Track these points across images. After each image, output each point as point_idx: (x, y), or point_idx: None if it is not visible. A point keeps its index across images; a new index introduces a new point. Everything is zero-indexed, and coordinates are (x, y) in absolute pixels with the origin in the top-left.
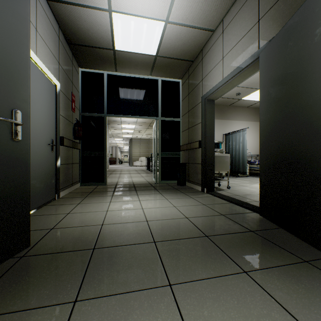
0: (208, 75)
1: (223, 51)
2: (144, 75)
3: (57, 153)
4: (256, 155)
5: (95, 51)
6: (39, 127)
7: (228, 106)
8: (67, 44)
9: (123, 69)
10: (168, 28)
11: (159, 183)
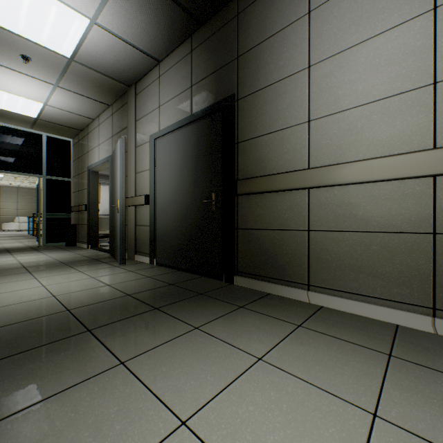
0: (92, 152)
1: (99, 140)
2: (22, 127)
3: None
4: None
5: None
6: None
7: None
8: None
9: None
10: (48, 108)
11: (44, 246)
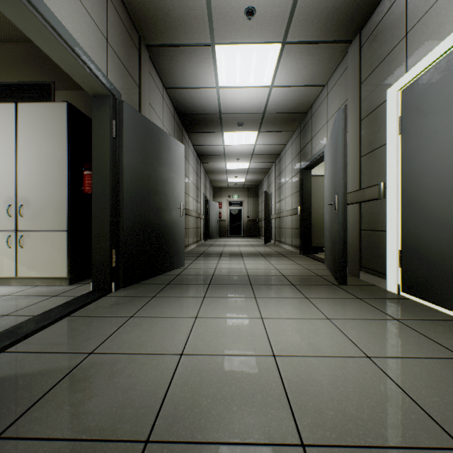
0: None
1: None
2: None
3: None
4: None
5: None
6: None
7: None
8: None
9: None
10: None
11: None
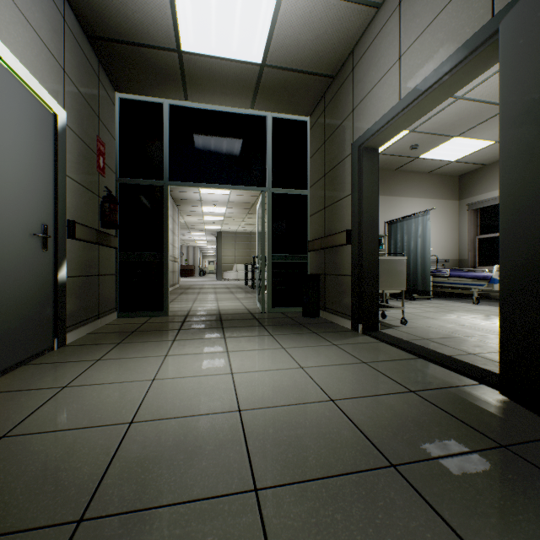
0: (367, 99)
1: (400, 43)
2: (239, 109)
3: (59, 253)
4: (444, 260)
5: (142, 54)
6: (7, 196)
7: (393, 170)
8: (87, 38)
9: (200, 95)
10: (286, 0)
11: (269, 312)
